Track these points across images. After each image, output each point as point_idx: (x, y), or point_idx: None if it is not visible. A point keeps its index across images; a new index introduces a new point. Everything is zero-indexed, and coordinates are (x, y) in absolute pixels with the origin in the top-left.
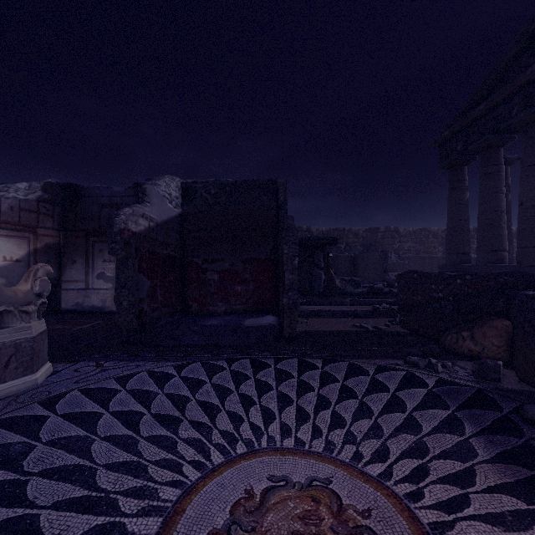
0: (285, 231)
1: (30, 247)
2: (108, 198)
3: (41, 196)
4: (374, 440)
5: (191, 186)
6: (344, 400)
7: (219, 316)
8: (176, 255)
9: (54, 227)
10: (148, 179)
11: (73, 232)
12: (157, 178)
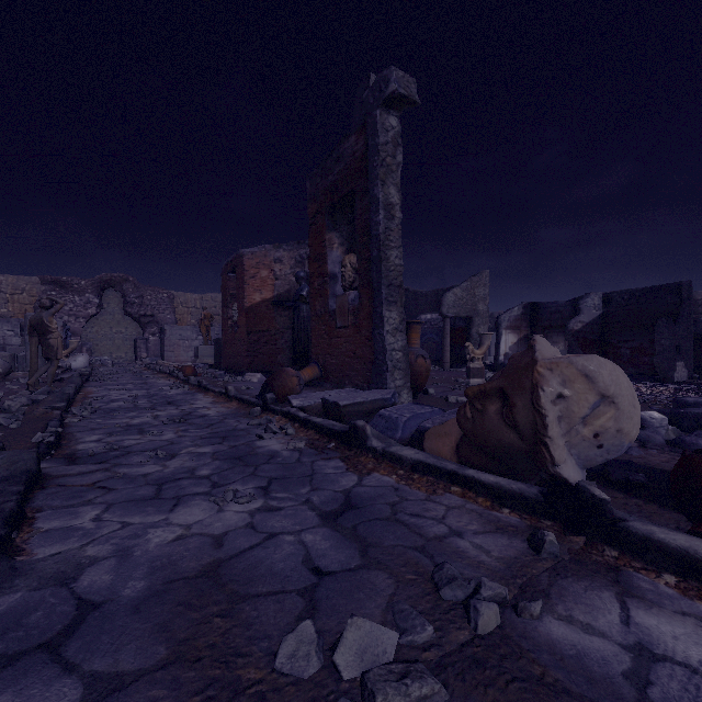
0: (656, 327)
1: (518, 337)
2: (555, 308)
3: (522, 311)
4: (649, 386)
5: (608, 296)
6: (654, 384)
7: (628, 375)
8: (598, 339)
9: (526, 326)
10: (580, 298)
11: (535, 328)
12: (586, 297)
